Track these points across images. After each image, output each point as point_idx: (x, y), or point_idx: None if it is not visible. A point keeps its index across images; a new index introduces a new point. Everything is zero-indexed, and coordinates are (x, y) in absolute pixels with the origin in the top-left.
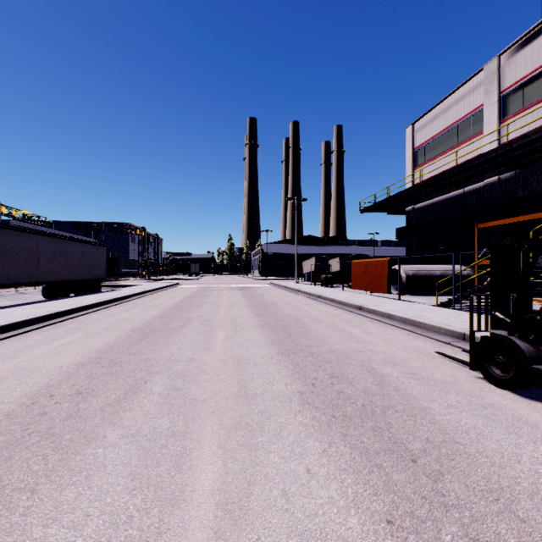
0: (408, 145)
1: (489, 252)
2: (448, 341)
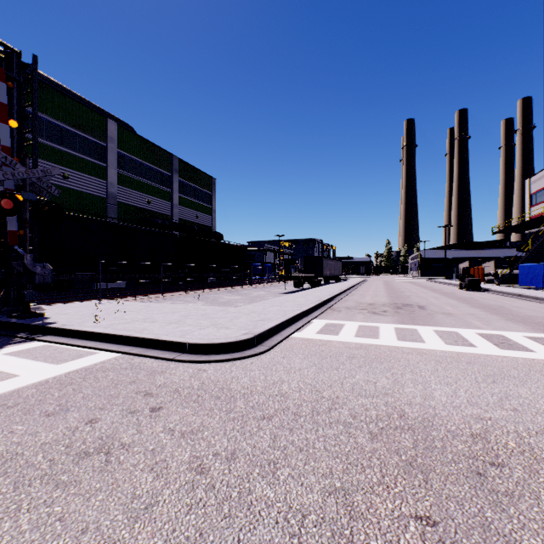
0: (526, 191)
1: None
2: None
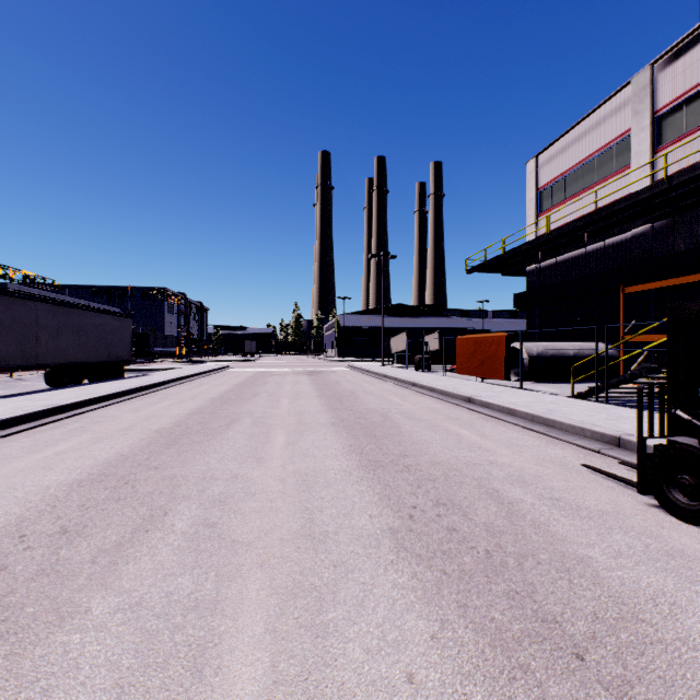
0: (530, 184)
1: (638, 325)
2: (597, 448)
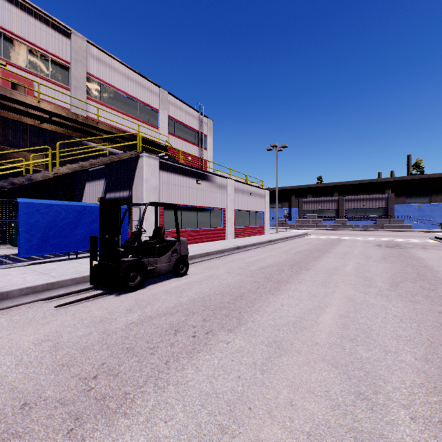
0: None
1: None
2: None
